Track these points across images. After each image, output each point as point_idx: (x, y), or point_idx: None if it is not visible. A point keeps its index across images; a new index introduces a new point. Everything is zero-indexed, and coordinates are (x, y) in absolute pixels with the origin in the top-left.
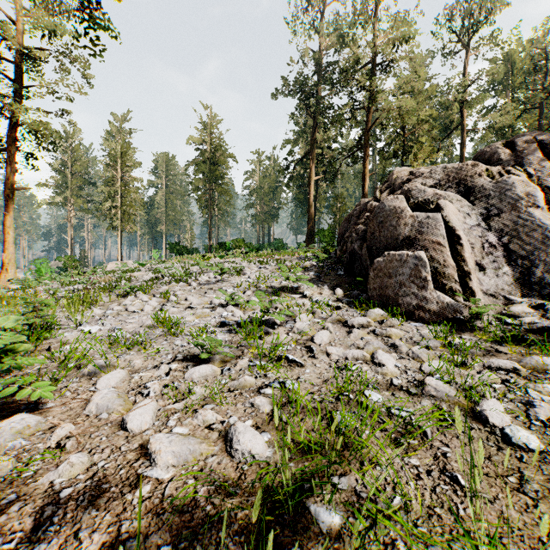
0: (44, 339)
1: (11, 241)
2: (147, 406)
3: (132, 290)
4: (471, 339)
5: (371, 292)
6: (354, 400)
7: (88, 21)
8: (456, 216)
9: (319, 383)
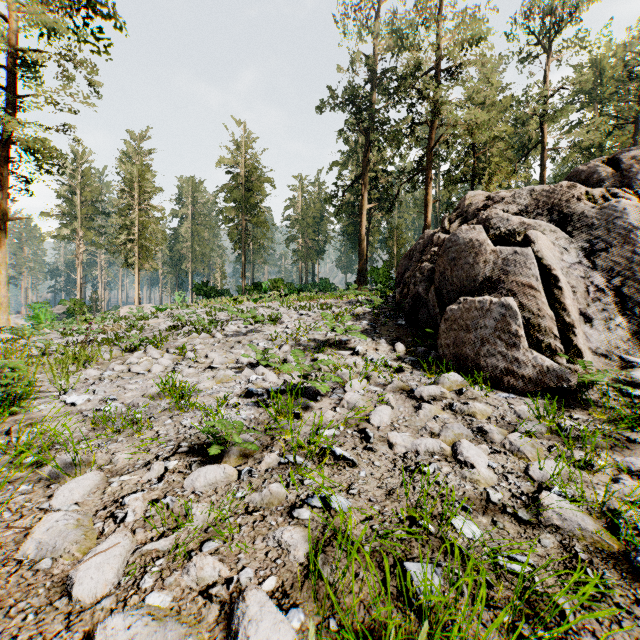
0: (12, 413)
1: (3, 282)
2: (112, 550)
3: (142, 343)
4: (586, 419)
5: (443, 350)
6: (436, 535)
7: (86, 9)
8: (551, 251)
9: (380, 498)
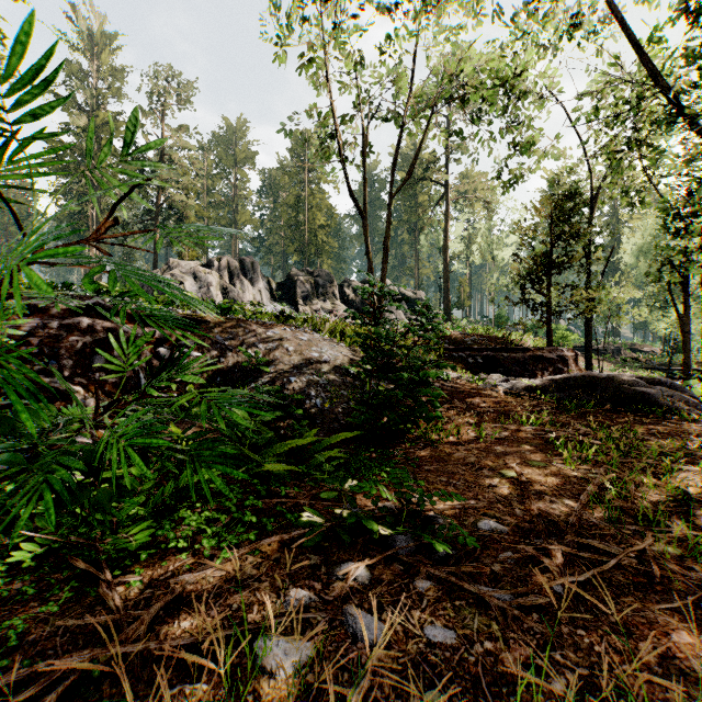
0: None
1: None
2: None
3: None
4: None
5: None
6: None
7: None
8: (189, 286)
9: None
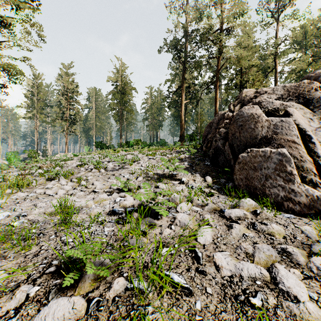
0: None
1: None
2: None
3: (58, 175)
4: None
5: (238, 182)
6: None
7: None
8: (302, 120)
9: None
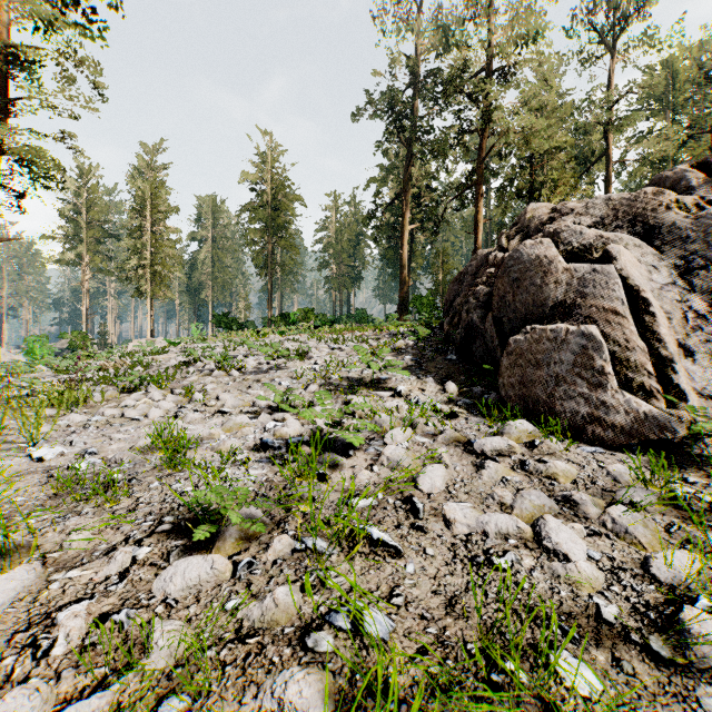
0: None
1: None
2: None
3: (143, 382)
4: (705, 484)
5: (506, 390)
6: (531, 689)
7: None
8: (637, 269)
9: (437, 613)
